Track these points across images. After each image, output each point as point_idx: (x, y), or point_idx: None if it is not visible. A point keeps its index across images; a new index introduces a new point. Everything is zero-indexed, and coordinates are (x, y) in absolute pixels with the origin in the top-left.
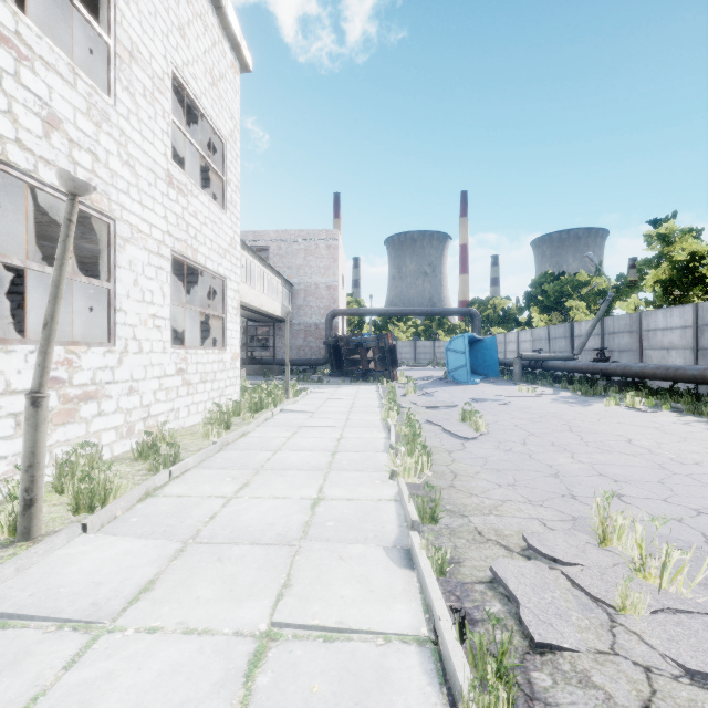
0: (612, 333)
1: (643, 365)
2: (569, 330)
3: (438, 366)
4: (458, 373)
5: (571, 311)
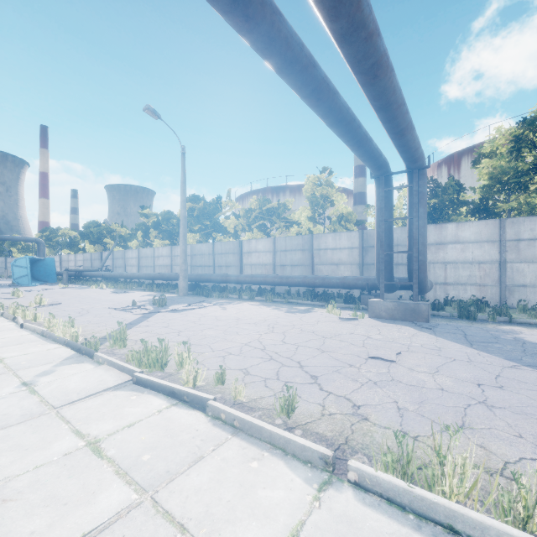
0: (117, 258)
1: (115, 273)
2: (100, 255)
3: (10, 278)
4: (22, 280)
5: (108, 244)
